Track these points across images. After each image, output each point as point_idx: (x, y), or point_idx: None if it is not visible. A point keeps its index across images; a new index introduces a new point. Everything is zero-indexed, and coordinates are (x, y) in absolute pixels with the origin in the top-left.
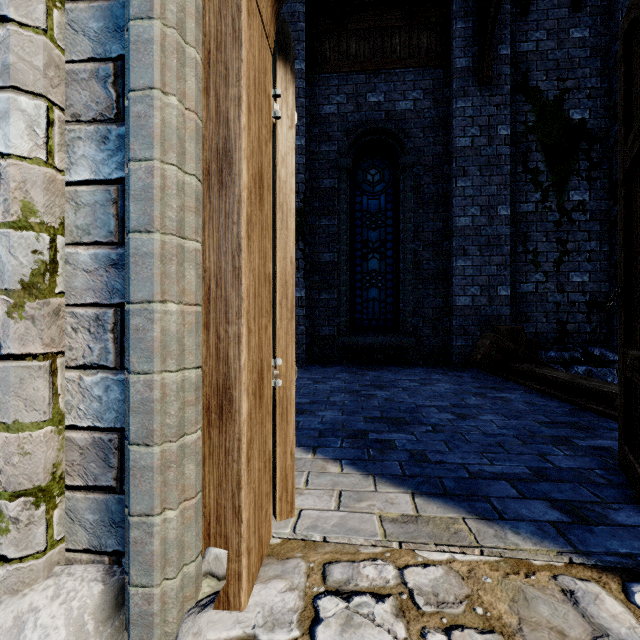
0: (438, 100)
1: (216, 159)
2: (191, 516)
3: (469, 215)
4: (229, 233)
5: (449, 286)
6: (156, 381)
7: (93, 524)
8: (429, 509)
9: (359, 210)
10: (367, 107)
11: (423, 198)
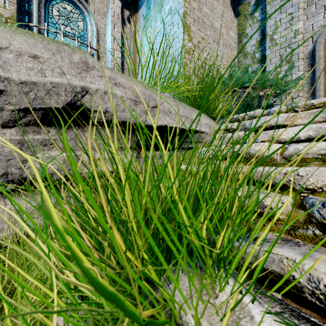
0: None
1: (325, 70)
2: None
3: None
4: None
5: None
6: (320, 93)
7: None
8: None
9: None
10: None
11: None
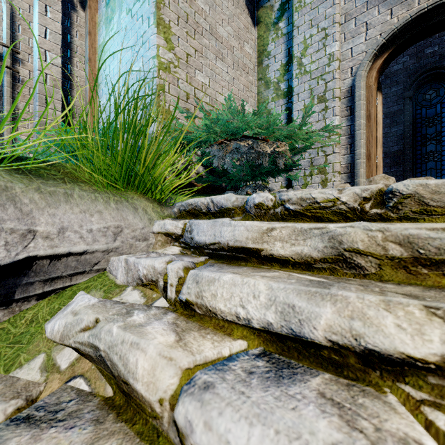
0: None
1: (367, 117)
2: (364, 172)
3: None
4: (369, 129)
5: None
6: (360, 151)
7: (345, 179)
8: None
9: (419, 118)
10: (424, 57)
11: None
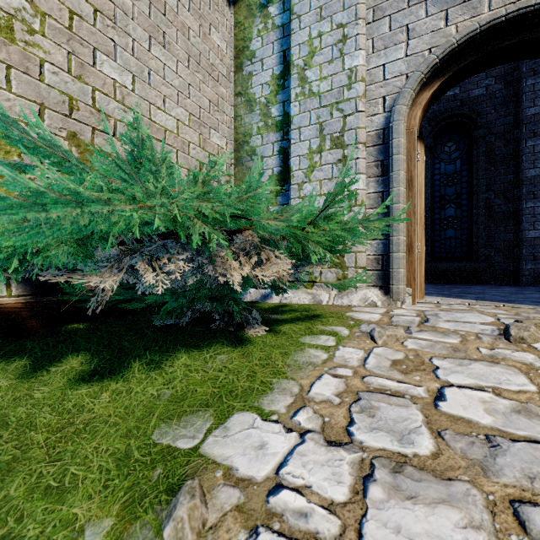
0: (509, 82)
1: (407, 182)
2: (405, 274)
3: (539, 167)
4: (412, 202)
5: (519, 223)
6: (400, 238)
7: (374, 279)
8: (483, 302)
9: (437, 174)
10: (445, 100)
11: (494, 158)
